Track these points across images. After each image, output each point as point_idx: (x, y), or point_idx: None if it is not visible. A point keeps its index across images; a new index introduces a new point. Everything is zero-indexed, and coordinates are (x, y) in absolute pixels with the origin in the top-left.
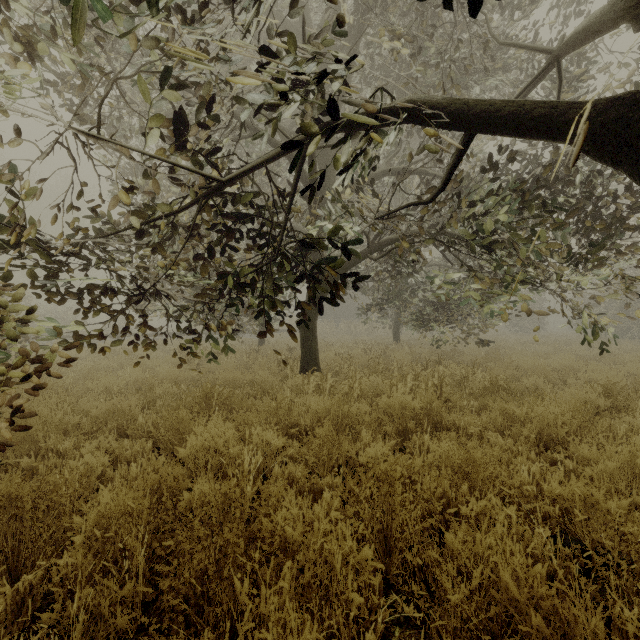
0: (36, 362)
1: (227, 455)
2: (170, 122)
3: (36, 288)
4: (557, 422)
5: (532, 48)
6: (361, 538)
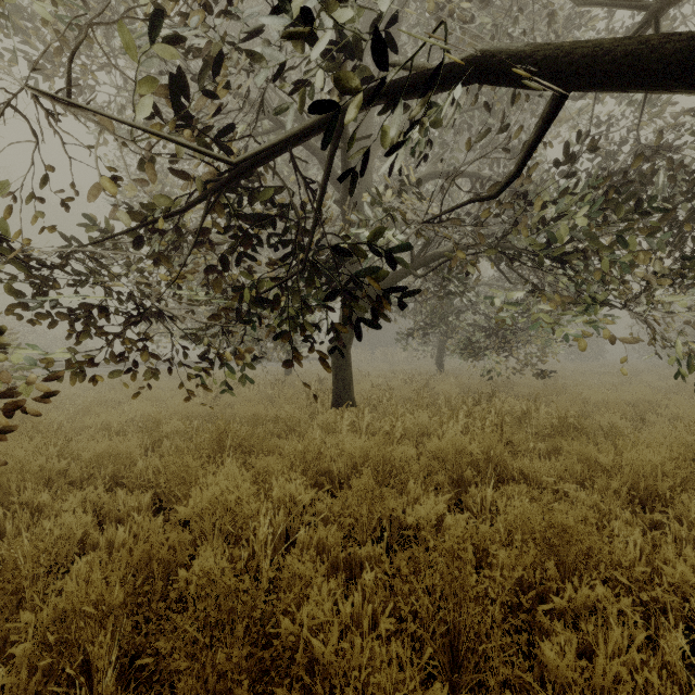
0: (6, 396)
1: (240, 515)
2: (168, 92)
3: (14, 306)
4: (655, 473)
5: (621, 6)
6: (417, 641)
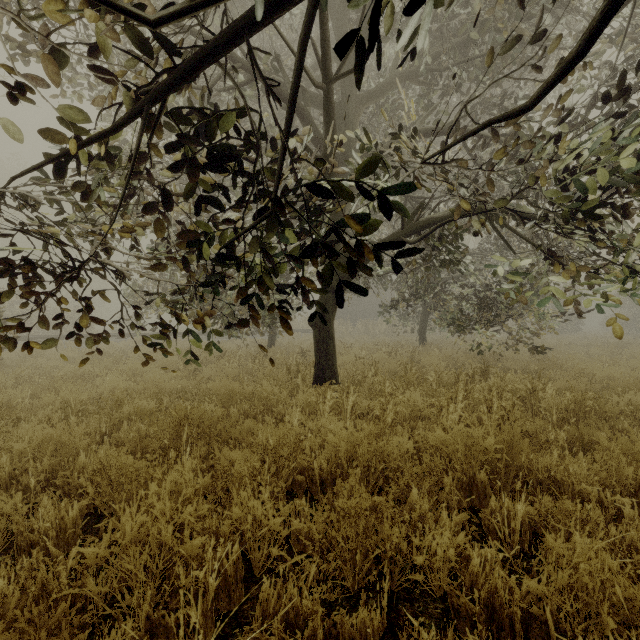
0: None
1: (179, 555)
2: None
3: None
4: None
5: None
6: None
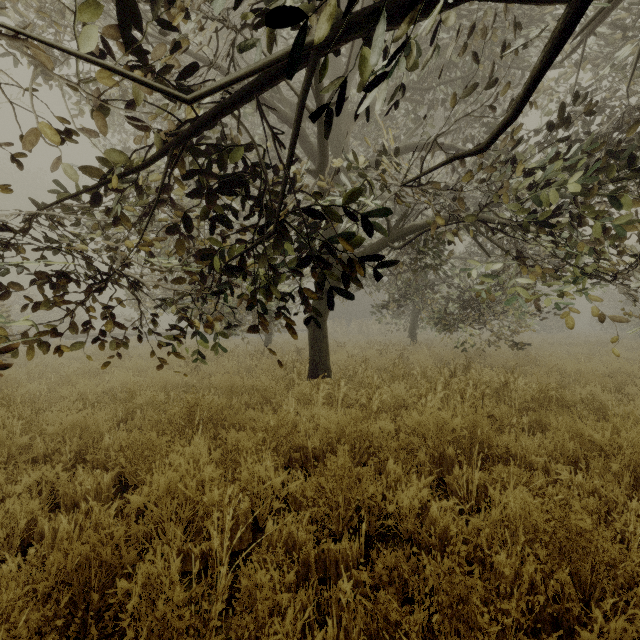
0: None
1: (201, 503)
2: (119, 30)
3: None
4: None
5: None
6: None
